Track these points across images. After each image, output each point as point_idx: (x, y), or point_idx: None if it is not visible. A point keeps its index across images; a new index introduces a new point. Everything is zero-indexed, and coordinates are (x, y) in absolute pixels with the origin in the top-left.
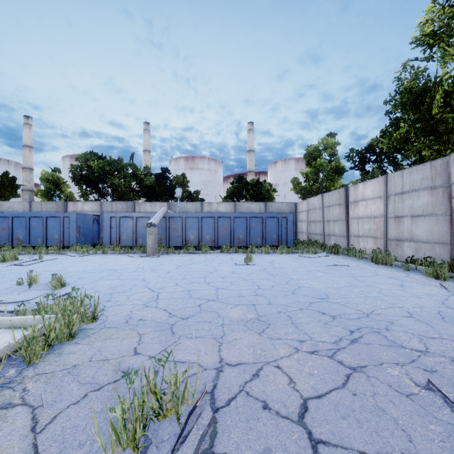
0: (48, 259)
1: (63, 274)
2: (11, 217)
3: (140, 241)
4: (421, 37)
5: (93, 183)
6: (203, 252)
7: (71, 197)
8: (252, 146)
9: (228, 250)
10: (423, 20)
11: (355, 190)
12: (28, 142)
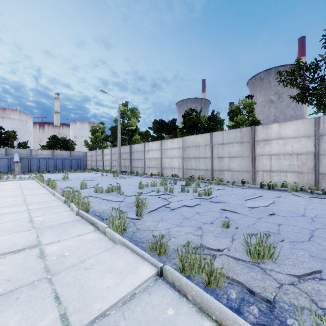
0: None
1: None
2: None
3: (1, 170)
4: (120, 111)
5: None
6: (43, 173)
7: None
8: (58, 109)
9: (55, 172)
10: (120, 107)
11: (105, 151)
12: None
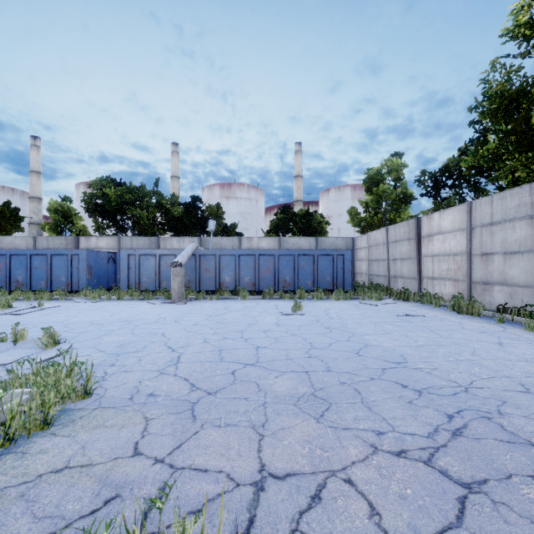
0: (50, 307)
1: (63, 327)
2: (9, 255)
3: (164, 284)
4: (514, 29)
5: (110, 214)
6: (240, 297)
7: (84, 231)
8: (300, 171)
9: (272, 296)
10: (518, 6)
11: (428, 221)
12: (35, 167)
